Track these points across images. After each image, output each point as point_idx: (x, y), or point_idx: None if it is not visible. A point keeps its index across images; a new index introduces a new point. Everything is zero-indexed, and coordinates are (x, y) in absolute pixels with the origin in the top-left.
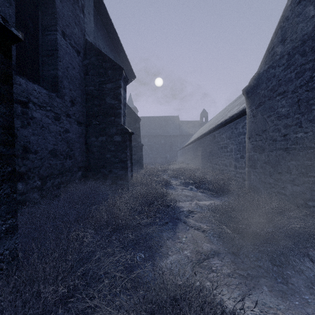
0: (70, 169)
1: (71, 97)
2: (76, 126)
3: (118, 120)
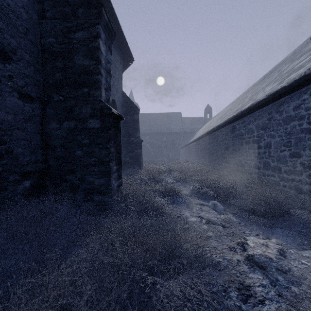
0: None
1: (1, 44)
2: (17, 101)
3: (95, 94)
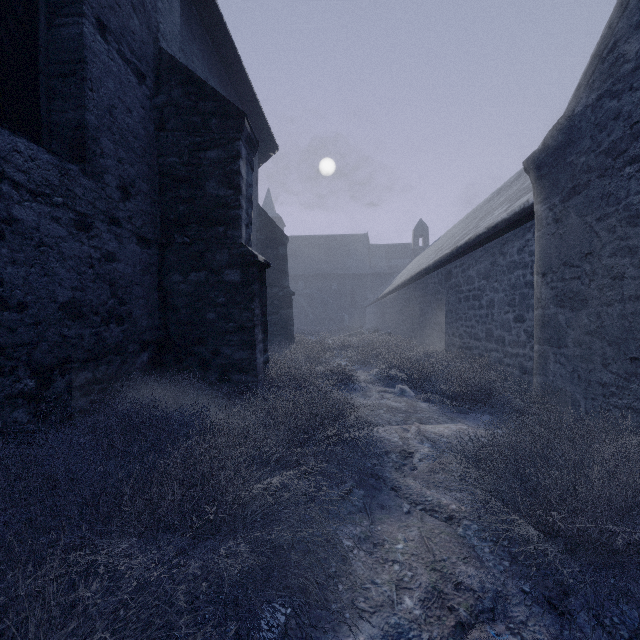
0: (118, 347)
1: (122, 179)
2: (135, 248)
3: (234, 235)
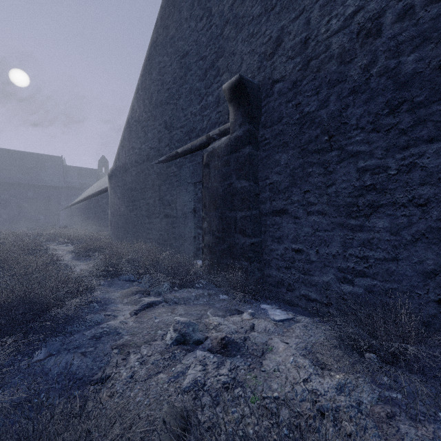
0: None
1: None
2: None
3: None
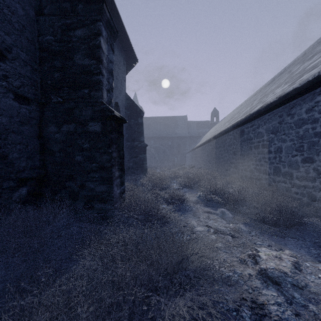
0: None
1: None
2: (12, 102)
3: (96, 95)
